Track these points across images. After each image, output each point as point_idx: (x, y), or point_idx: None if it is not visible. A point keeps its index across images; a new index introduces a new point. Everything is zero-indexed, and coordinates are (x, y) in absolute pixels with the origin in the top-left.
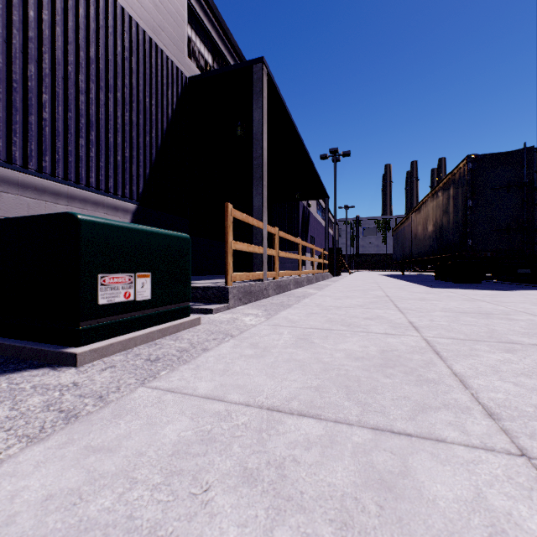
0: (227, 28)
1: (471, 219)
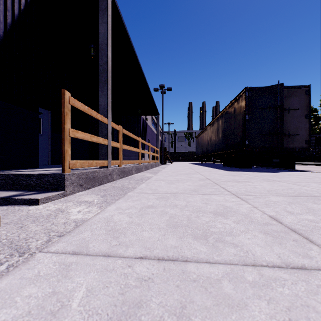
0: None
1: (248, 127)
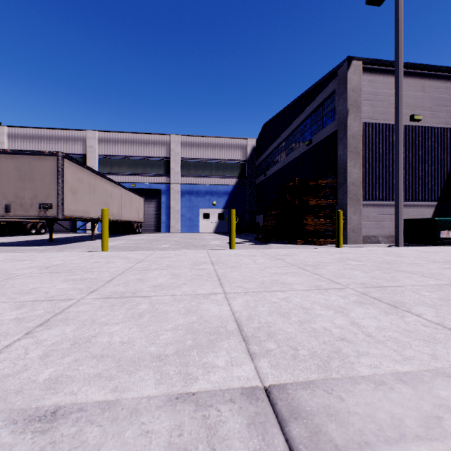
0: None
1: None
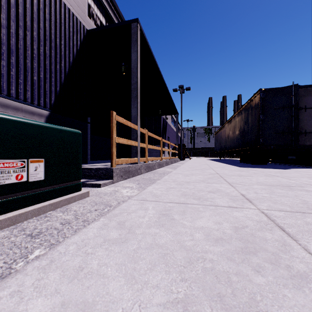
0: (115, 2)
1: (262, 126)
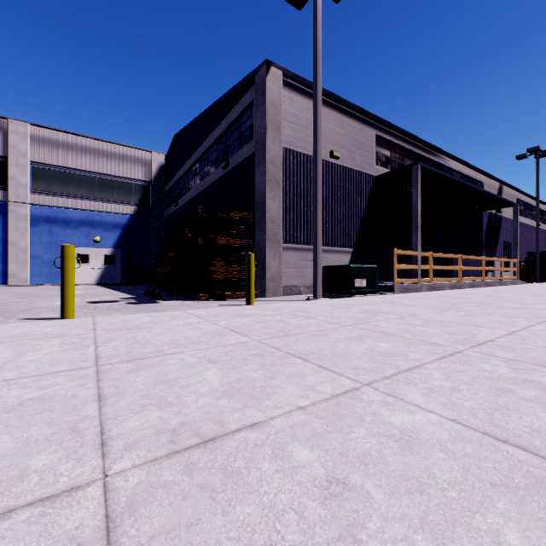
0: (400, 128)
1: None
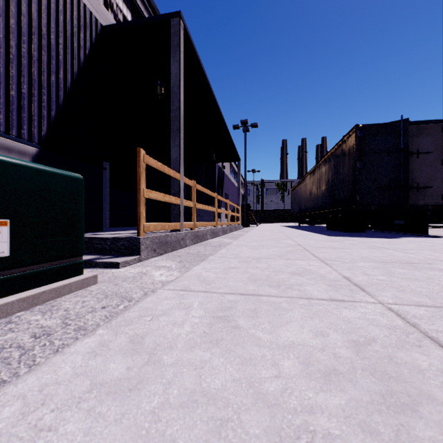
0: None
1: (360, 178)
